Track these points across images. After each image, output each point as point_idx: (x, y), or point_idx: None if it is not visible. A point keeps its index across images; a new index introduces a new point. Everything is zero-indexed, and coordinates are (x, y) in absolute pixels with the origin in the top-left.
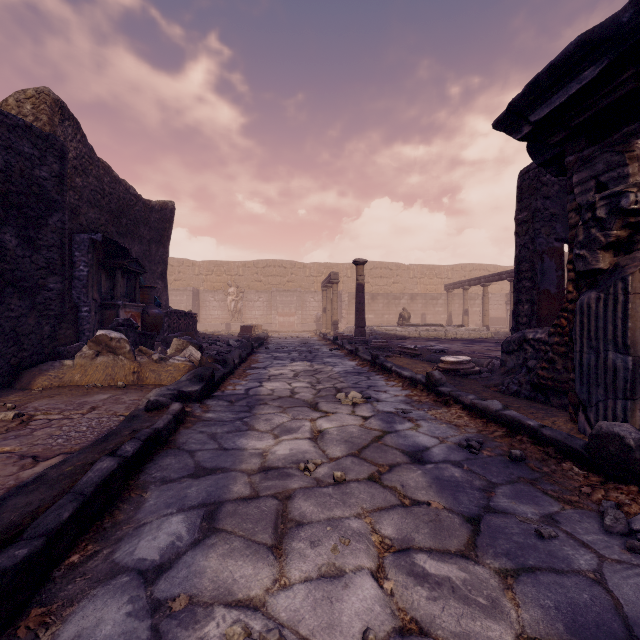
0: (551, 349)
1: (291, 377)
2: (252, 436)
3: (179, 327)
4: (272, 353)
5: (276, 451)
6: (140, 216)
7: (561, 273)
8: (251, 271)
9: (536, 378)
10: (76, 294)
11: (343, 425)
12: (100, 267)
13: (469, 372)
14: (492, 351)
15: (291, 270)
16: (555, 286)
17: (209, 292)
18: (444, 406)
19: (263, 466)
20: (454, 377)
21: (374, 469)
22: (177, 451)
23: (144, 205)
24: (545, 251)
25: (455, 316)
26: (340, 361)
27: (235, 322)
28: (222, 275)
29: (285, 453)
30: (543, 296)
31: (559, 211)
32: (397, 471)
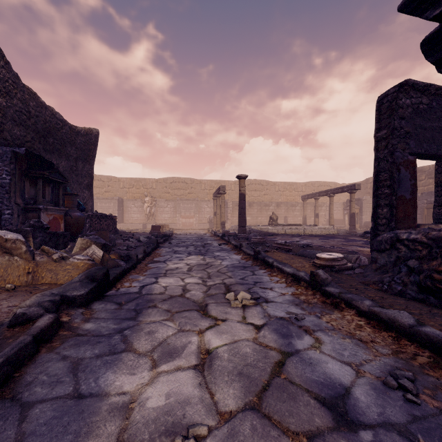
0: None
1: (185, 271)
2: (124, 365)
3: (100, 227)
4: (173, 247)
5: (147, 400)
6: (67, 138)
7: (414, 182)
8: (162, 185)
9: (430, 281)
10: None
11: (234, 340)
12: (23, 176)
13: (343, 268)
14: (347, 246)
15: (191, 185)
16: (409, 193)
17: (130, 200)
18: (335, 309)
19: (120, 441)
20: (331, 273)
21: None
22: (7, 405)
23: (70, 129)
24: (401, 163)
25: (308, 218)
26: (227, 255)
27: (150, 222)
28: (140, 188)
29: (159, 405)
30: (400, 201)
31: (412, 130)
32: None
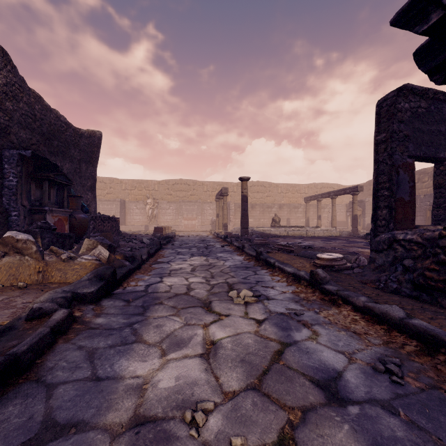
0: (442, 251)
1: (189, 271)
2: (136, 354)
3: (103, 228)
4: (176, 249)
5: (159, 382)
6: (70, 140)
7: (413, 184)
8: (164, 187)
9: (422, 279)
10: (6, 201)
11: (237, 333)
12: (29, 178)
13: (342, 268)
14: (348, 247)
15: (193, 187)
16: (408, 195)
17: (133, 202)
18: (333, 306)
19: (137, 414)
20: (331, 272)
21: (283, 418)
22: (34, 386)
23: (74, 131)
24: (400, 166)
25: (310, 220)
26: (230, 256)
27: (152, 224)
28: (142, 190)
29: (169, 386)
30: (399, 203)
31: (411, 133)
32: (315, 424)
